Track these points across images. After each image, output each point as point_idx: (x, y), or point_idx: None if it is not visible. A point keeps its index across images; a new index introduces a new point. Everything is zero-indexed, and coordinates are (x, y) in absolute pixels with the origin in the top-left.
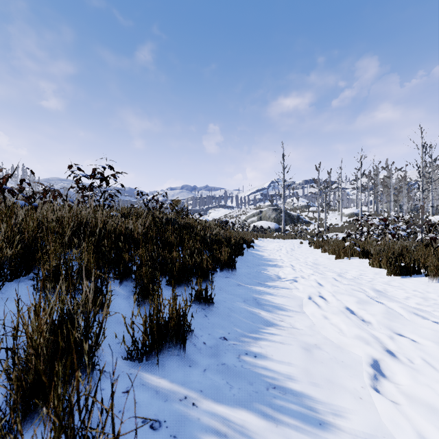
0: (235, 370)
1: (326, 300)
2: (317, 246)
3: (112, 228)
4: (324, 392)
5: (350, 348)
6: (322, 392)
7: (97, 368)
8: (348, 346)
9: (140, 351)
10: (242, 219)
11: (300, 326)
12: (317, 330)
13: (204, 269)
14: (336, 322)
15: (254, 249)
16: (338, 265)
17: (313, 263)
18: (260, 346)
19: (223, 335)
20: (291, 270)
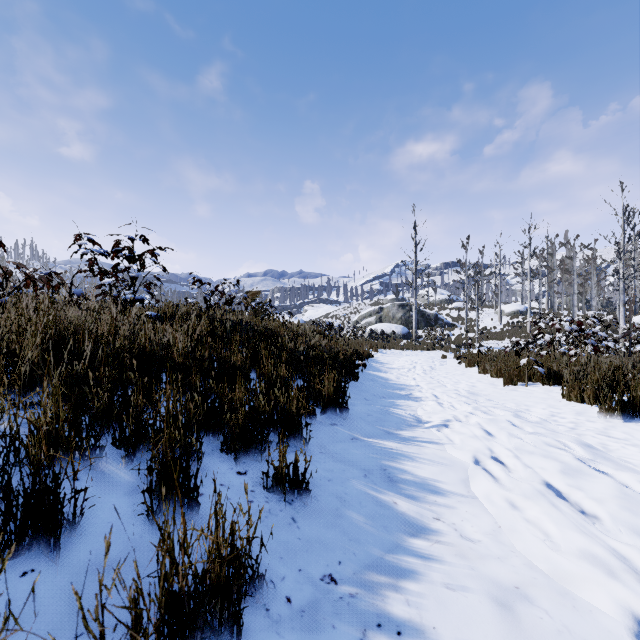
0: None
1: (509, 469)
2: (470, 363)
3: (125, 342)
4: None
5: (590, 597)
6: None
7: None
8: (582, 591)
9: None
10: (353, 320)
11: (474, 531)
12: (508, 544)
13: (292, 415)
14: (541, 522)
15: (374, 368)
16: (510, 396)
17: (469, 393)
18: (407, 598)
19: (328, 568)
20: (436, 406)
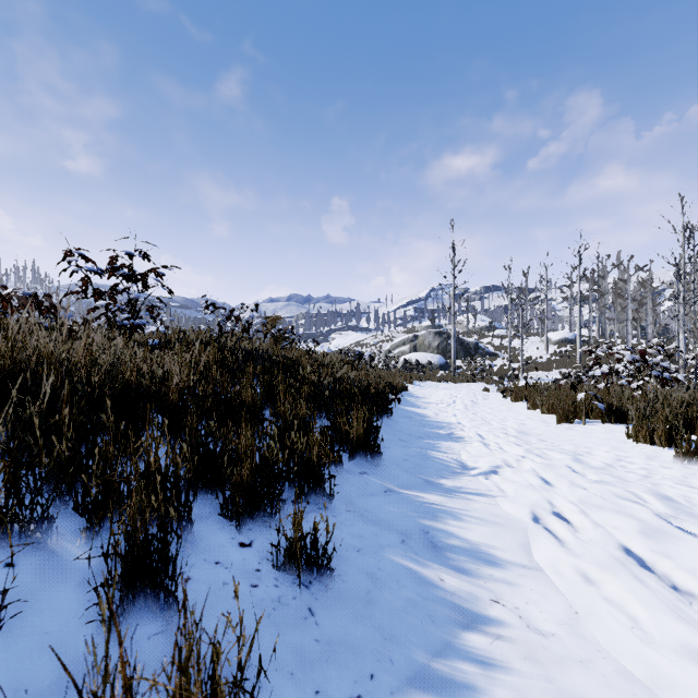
0: None
1: (577, 530)
2: (517, 397)
3: (105, 375)
4: None
5: None
6: None
7: None
8: None
9: None
10: (385, 349)
11: (545, 620)
12: (591, 639)
13: (313, 464)
14: (628, 606)
15: (409, 402)
16: (567, 436)
17: (519, 432)
18: None
19: (355, 687)
20: (483, 449)
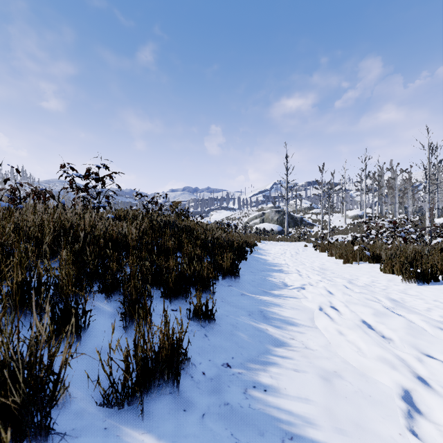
0: (241, 412)
1: (339, 312)
2: (322, 250)
3: (101, 232)
4: (354, 442)
5: (377, 376)
6: (351, 442)
7: (59, 422)
8: (373, 373)
9: (120, 394)
10: (244, 221)
11: (314, 345)
12: (334, 351)
13: (204, 278)
14: (355, 340)
15: (258, 252)
16: (347, 270)
17: (320, 268)
18: (271, 375)
19: (226, 360)
20: (297, 276)
